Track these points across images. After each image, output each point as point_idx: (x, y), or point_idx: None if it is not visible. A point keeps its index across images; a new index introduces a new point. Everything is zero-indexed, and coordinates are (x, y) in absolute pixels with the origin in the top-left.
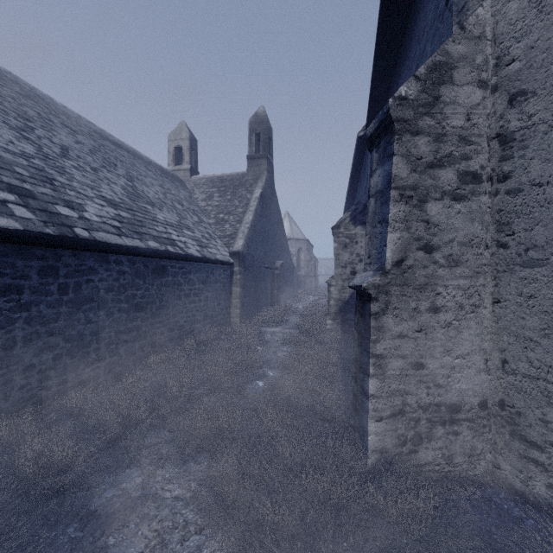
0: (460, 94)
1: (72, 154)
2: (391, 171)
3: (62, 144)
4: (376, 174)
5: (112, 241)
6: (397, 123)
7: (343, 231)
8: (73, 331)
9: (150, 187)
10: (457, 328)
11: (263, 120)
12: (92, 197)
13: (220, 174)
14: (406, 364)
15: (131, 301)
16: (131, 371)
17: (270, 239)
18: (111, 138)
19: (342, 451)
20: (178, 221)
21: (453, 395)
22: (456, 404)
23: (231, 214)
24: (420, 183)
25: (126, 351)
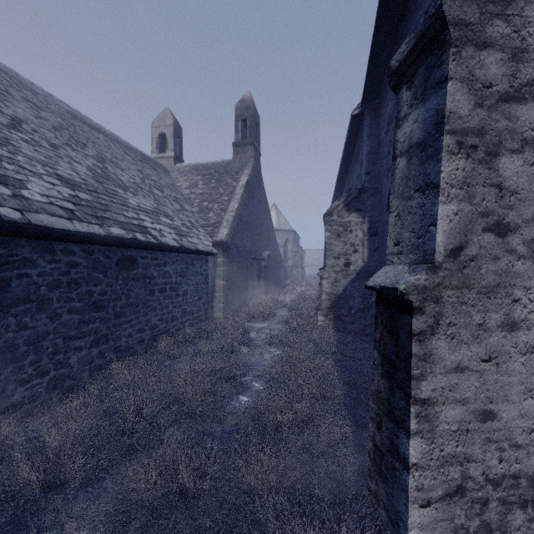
0: None
1: (25, 127)
2: (444, 105)
3: (15, 116)
4: (408, 121)
5: (57, 225)
6: (453, 28)
7: (336, 218)
8: None
9: (126, 171)
10: None
11: (250, 106)
12: (42, 174)
13: (205, 162)
14: (467, 413)
15: (87, 299)
16: (87, 384)
17: (256, 229)
18: (87, 120)
19: None
20: (155, 207)
21: None
22: None
23: (215, 202)
24: (489, 125)
25: (79, 360)
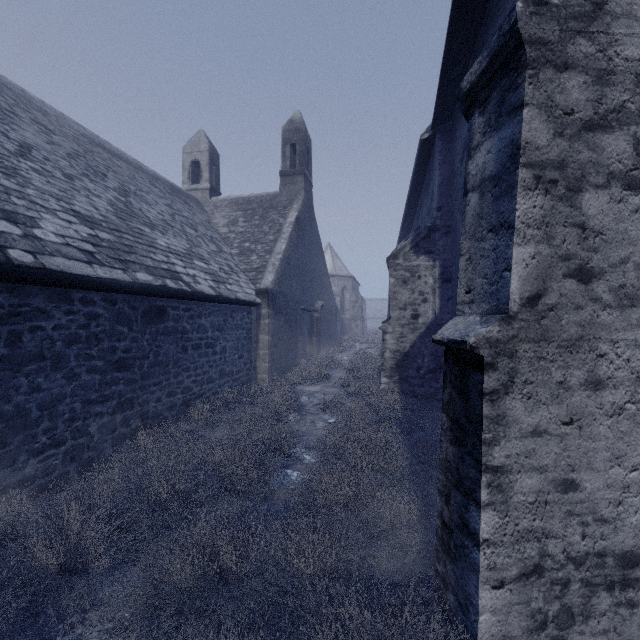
0: (638, 0)
1: (36, 154)
2: (520, 134)
3: (23, 141)
4: (481, 151)
5: (75, 270)
6: (530, 48)
7: (402, 262)
8: (7, 405)
9: (153, 206)
10: (633, 417)
11: (300, 128)
12: (56, 210)
13: (247, 195)
14: (546, 482)
15: (109, 356)
16: (109, 456)
17: (307, 275)
18: (107, 146)
19: (430, 638)
20: (187, 249)
21: (626, 536)
22: (632, 552)
23: (259, 243)
24: (570, 157)
25: (101, 428)
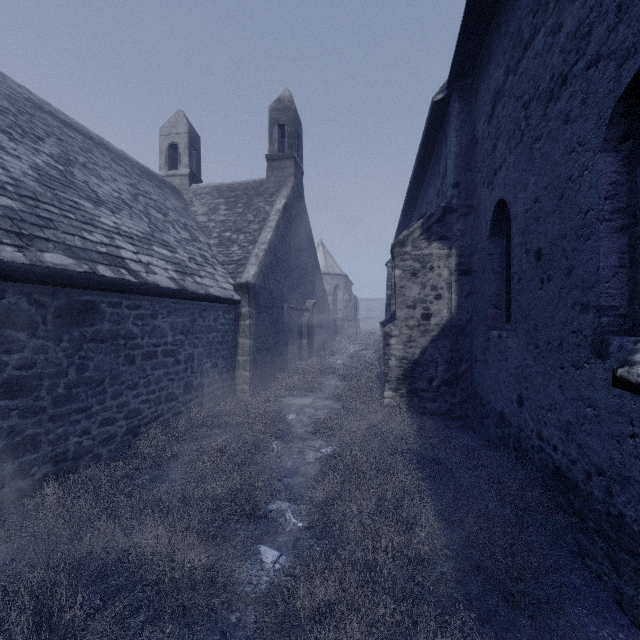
0: None
1: None
2: None
3: None
4: None
5: None
6: None
7: (410, 250)
8: None
9: (107, 182)
10: None
11: (289, 107)
12: None
13: (230, 182)
14: None
15: None
16: None
17: (297, 270)
18: (61, 116)
19: None
20: (147, 233)
21: None
22: None
23: (241, 232)
24: None
25: None
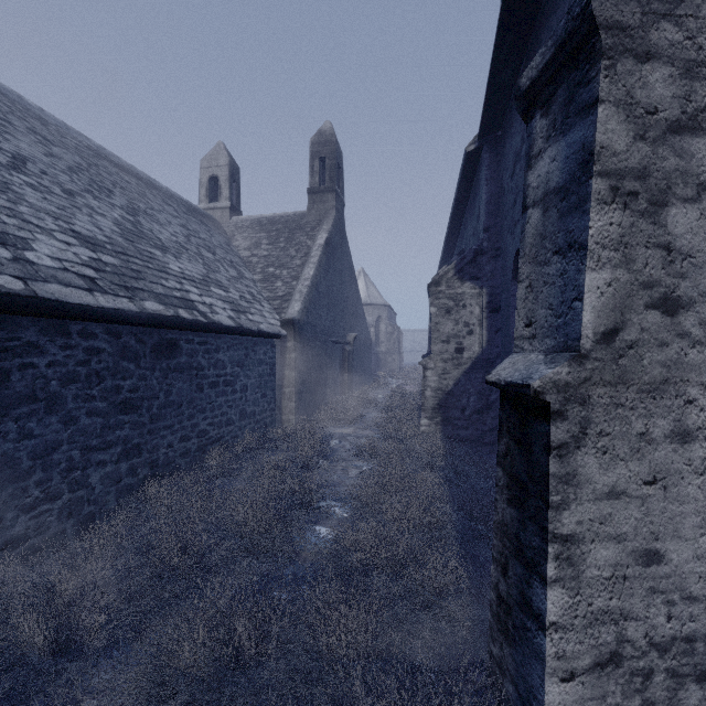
0: None
1: (31, 167)
2: (593, 137)
3: (17, 153)
4: (544, 160)
5: (72, 299)
6: (605, 34)
7: (444, 289)
8: None
9: (165, 226)
10: None
11: (330, 140)
12: (53, 230)
13: (271, 215)
14: (624, 553)
15: (113, 397)
16: (113, 511)
17: (339, 303)
18: (114, 159)
19: None
20: (204, 275)
21: None
22: None
23: (284, 268)
24: (653, 165)
25: (103, 478)
